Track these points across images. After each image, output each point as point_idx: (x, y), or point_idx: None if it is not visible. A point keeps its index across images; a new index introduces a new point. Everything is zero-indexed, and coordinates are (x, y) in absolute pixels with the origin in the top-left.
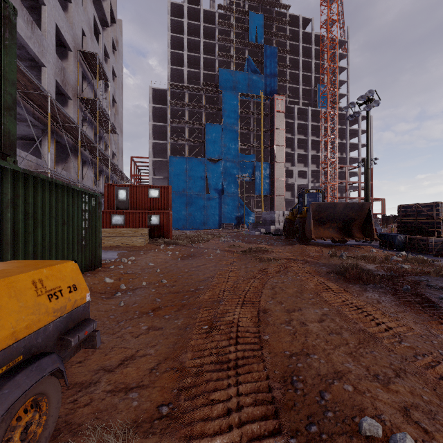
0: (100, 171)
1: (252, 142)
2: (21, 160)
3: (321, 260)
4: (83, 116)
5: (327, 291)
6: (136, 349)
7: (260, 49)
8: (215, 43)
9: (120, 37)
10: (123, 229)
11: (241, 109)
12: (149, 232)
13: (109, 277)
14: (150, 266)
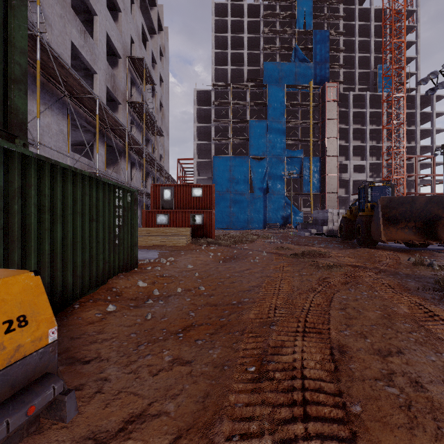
0: (148, 173)
1: (299, 137)
2: (75, 163)
3: (401, 269)
4: (132, 120)
5: (434, 321)
6: (149, 400)
7: (309, 35)
8: (259, 36)
9: (166, 43)
10: (166, 228)
11: (287, 102)
12: (192, 231)
13: (143, 281)
14: (188, 269)
